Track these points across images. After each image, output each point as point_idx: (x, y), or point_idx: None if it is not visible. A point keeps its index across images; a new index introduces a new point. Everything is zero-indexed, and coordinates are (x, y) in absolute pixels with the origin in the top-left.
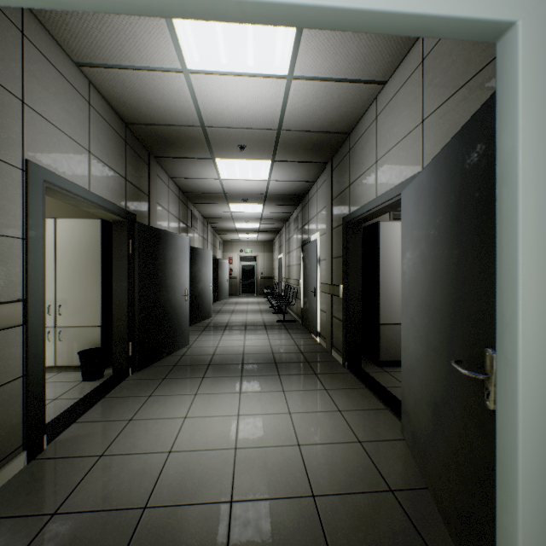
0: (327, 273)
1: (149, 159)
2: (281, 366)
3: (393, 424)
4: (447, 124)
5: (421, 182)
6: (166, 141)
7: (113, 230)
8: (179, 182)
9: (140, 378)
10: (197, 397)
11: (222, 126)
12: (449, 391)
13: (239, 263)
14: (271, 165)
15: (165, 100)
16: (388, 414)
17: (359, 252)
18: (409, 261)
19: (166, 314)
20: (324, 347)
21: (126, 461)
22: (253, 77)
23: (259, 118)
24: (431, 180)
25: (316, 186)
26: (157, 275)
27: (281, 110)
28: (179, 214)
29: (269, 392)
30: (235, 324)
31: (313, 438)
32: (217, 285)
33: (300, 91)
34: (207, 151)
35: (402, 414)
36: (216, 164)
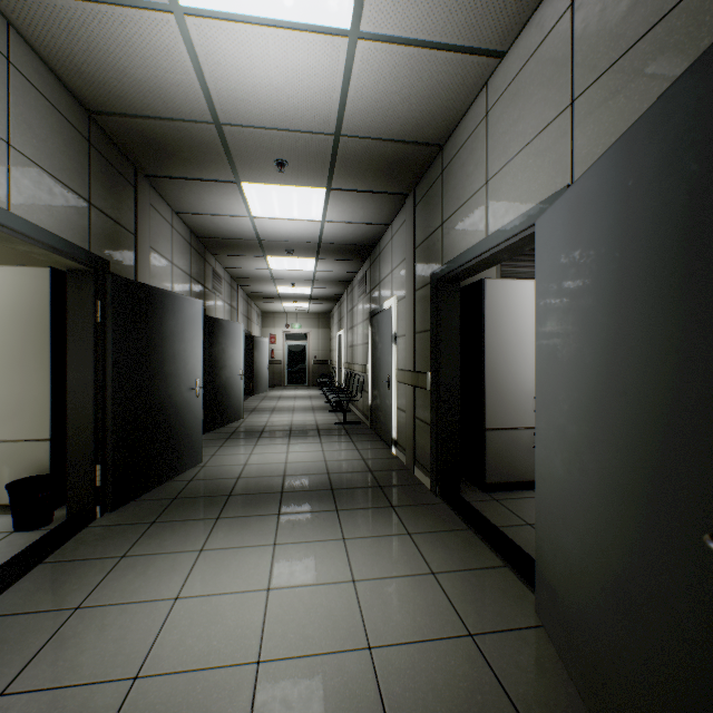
0: (407, 355)
1: (136, 179)
2: (340, 495)
3: (520, 595)
4: (622, 98)
5: (584, 190)
6: (161, 147)
7: (68, 285)
8: (190, 221)
9: (113, 523)
10: (203, 555)
11: (247, 124)
12: (668, 581)
13: (284, 342)
14: (326, 195)
15: (149, 68)
16: (509, 576)
17: (456, 324)
18: (554, 332)
19: (164, 418)
20: (403, 462)
21: (45, 708)
22: (294, 30)
23: (306, 111)
24: (612, 180)
25: (390, 231)
26: (147, 358)
27: (339, 99)
28: (191, 269)
29: (320, 543)
30: (276, 429)
31: (393, 632)
32: (252, 372)
33: (370, 64)
34: (228, 168)
35: (537, 583)
36: (243, 191)
